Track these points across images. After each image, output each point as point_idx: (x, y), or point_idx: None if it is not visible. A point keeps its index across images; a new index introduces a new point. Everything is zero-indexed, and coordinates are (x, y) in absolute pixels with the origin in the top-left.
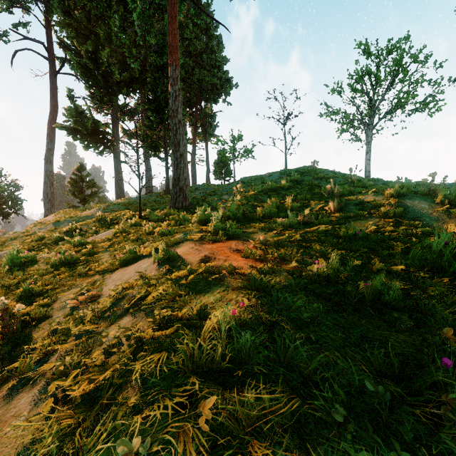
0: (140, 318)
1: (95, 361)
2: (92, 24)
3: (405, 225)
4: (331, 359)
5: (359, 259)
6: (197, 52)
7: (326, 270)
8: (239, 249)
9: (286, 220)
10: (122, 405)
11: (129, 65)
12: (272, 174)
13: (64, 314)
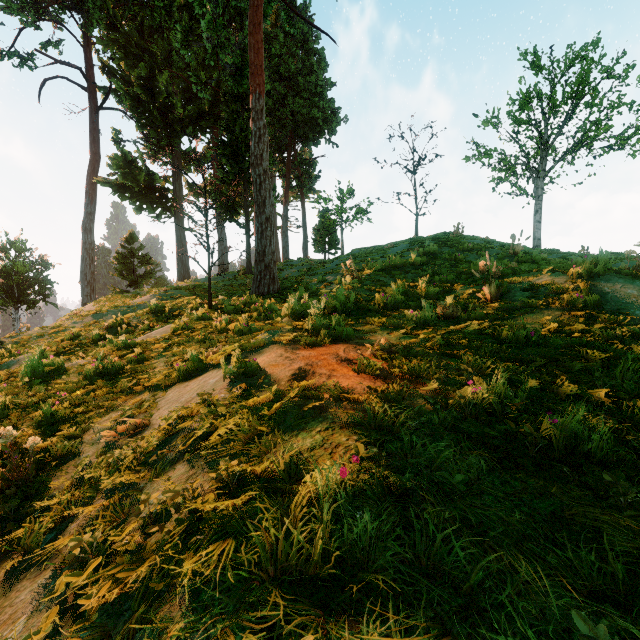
0: (200, 469)
1: (126, 544)
2: (146, 40)
3: (602, 322)
4: (507, 562)
5: (535, 377)
6: (289, 73)
7: (487, 397)
8: (349, 358)
9: (420, 313)
10: (161, 632)
11: (196, 95)
12: (397, 245)
13: (96, 452)
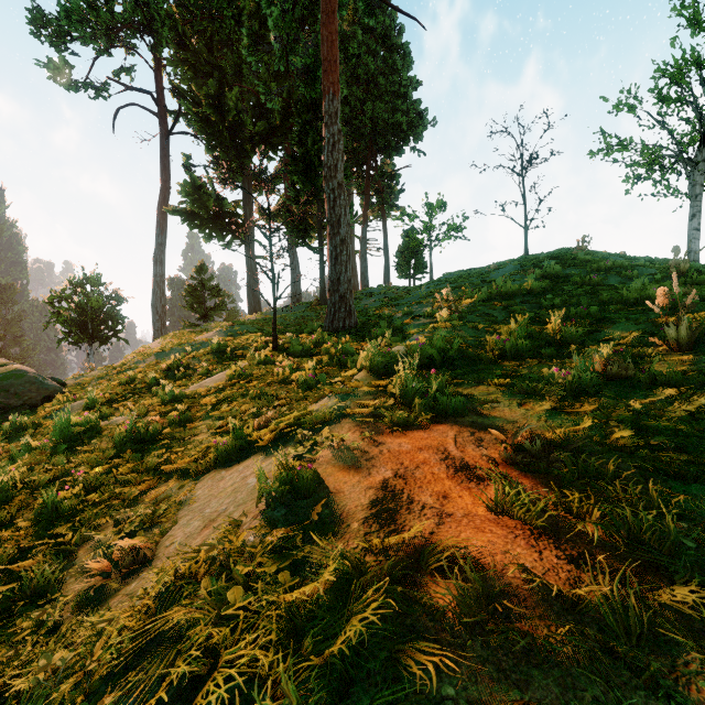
0: None
1: None
2: (215, 56)
3: None
4: None
5: None
6: (369, 75)
7: None
8: (468, 464)
9: (569, 372)
10: None
11: (267, 110)
12: (502, 266)
13: (75, 598)
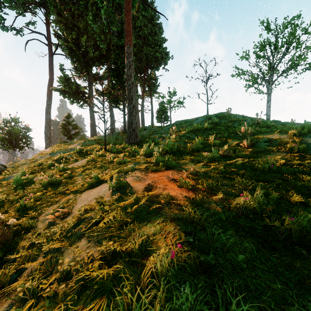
0: (93, 243)
1: (48, 291)
2: (75, 20)
3: (309, 159)
4: None
5: (275, 190)
6: (144, 35)
7: (252, 204)
8: (174, 179)
9: (211, 154)
10: None
11: (99, 47)
12: (197, 119)
13: (44, 227)
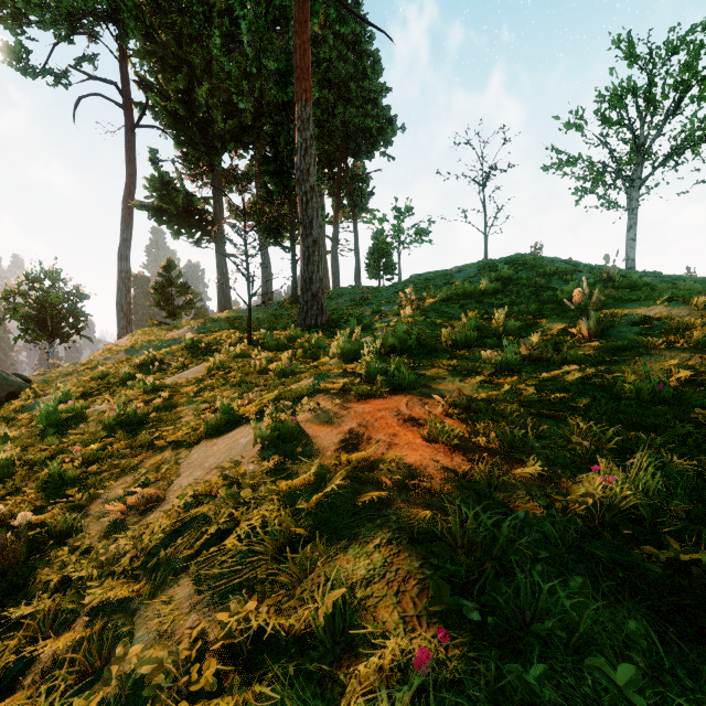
0: (209, 594)
1: None
2: (184, 50)
3: None
4: None
5: (678, 452)
6: (340, 79)
7: (627, 496)
8: (414, 417)
9: (500, 355)
10: None
11: (238, 108)
12: (463, 269)
13: (100, 532)
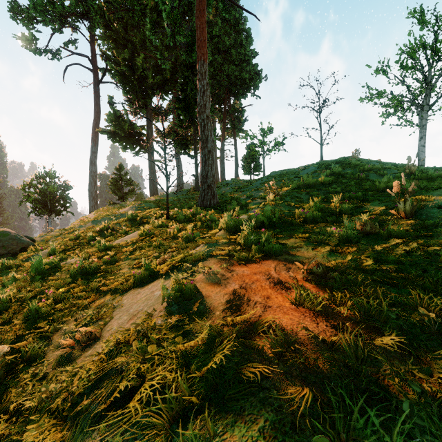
0: None
1: None
2: (129, 34)
3: None
4: None
5: None
6: (225, 48)
7: None
8: (282, 281)
9: (341, 230)
10: None
11: (162, 69)
12: (307, 168)
13: (54, 361)
